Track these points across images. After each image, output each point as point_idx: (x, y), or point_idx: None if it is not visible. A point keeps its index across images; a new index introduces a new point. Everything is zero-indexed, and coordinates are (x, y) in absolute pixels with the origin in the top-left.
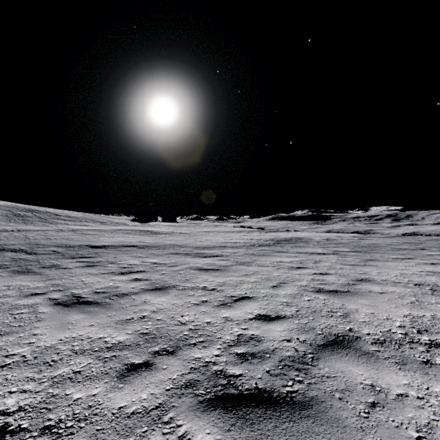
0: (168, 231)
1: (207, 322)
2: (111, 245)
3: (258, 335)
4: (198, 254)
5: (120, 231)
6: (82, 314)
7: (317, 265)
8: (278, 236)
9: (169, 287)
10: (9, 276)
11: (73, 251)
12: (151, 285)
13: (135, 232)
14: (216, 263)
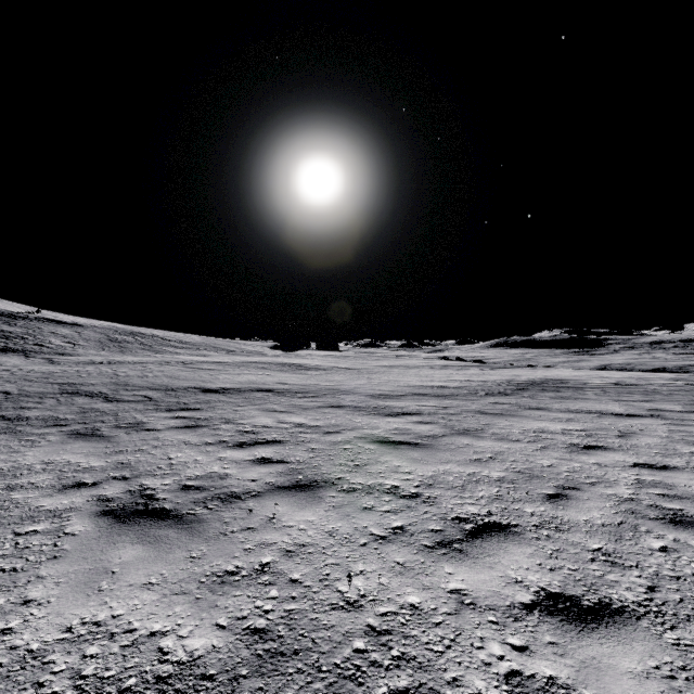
0: (325, 365)
1: (411, 607)
2: (234, 389)
3: (570, 688)
4: (376, 408)
5: (252, 364)
6: (141, 546)
7: (629, 442)
8: (516, 377)
9: (322, 482)
10: (59, 443)
11: (173, 397)
12: (288, 476)
13: (273, 367)
14: (411, 429)
